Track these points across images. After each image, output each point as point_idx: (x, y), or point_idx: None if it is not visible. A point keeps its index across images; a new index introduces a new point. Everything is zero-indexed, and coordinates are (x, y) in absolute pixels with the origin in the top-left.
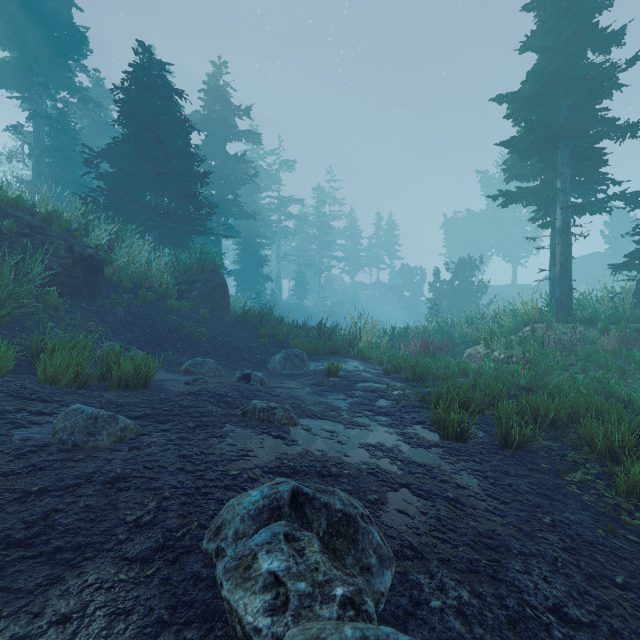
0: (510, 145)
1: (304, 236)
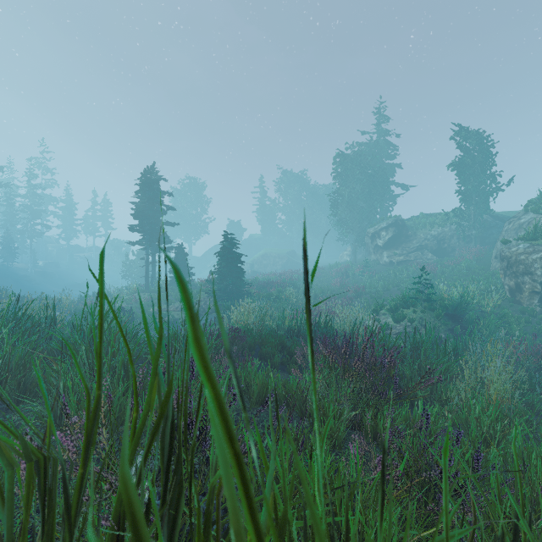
0: (132, 227)
1: (13, 204)
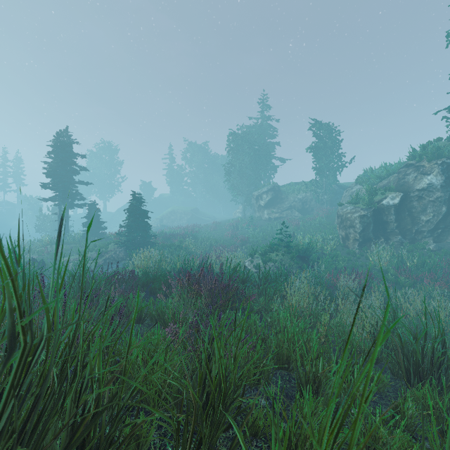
0: (44, 184)
1: None
